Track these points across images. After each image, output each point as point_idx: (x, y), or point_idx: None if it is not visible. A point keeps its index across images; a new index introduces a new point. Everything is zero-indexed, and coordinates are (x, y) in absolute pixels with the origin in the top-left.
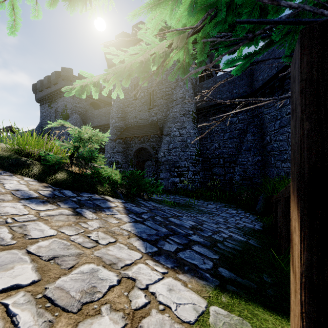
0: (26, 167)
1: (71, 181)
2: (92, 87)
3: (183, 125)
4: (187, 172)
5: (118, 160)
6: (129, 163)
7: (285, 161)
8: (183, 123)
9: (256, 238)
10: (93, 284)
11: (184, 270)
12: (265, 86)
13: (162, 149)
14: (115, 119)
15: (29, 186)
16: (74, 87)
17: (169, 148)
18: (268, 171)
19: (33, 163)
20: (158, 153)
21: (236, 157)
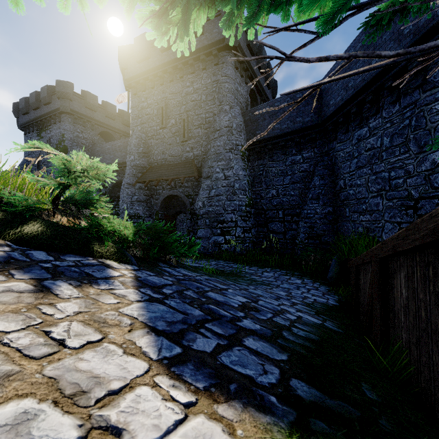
0: None
1: (49, 236)
2: None
3: (229, 165)
4: (235, 229)
5: (138, 213)
6: (154, 216)
7: (364, 213)
8: (229, 162)
9: (333, 318)
10: None
11: (230, 393)
12: (338, 113)
13: (201, 197)
14: (134, 155)
15: None
16: None
17: (210, 195)
18: (342, 226)
19: None
20: (194, 203)
21: (299, 208)
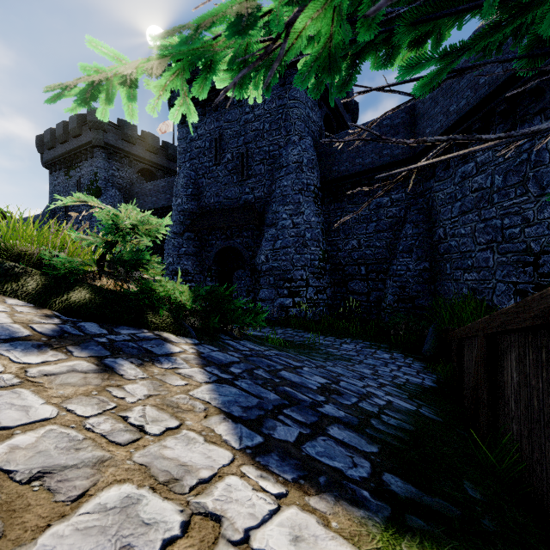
0: (14, 279)
1: (98, 305)
2: (123, 95)
3: (298, 209)
4: (306, 289)
5: (186, 269)
6: (206, 273)
7: (470, 270)
8: (298, 206)
9: (430, 403)
10: (125, 538)
11: (320, 486)
12: (437, 144)
13: (263, 249)
14: (181, 198)
15: (15, 316)
16: (74, 83)
17: (275, 248)
18: (441, 287)
19: (27, 272)
20: (255, 256)
21: (387, 263)
